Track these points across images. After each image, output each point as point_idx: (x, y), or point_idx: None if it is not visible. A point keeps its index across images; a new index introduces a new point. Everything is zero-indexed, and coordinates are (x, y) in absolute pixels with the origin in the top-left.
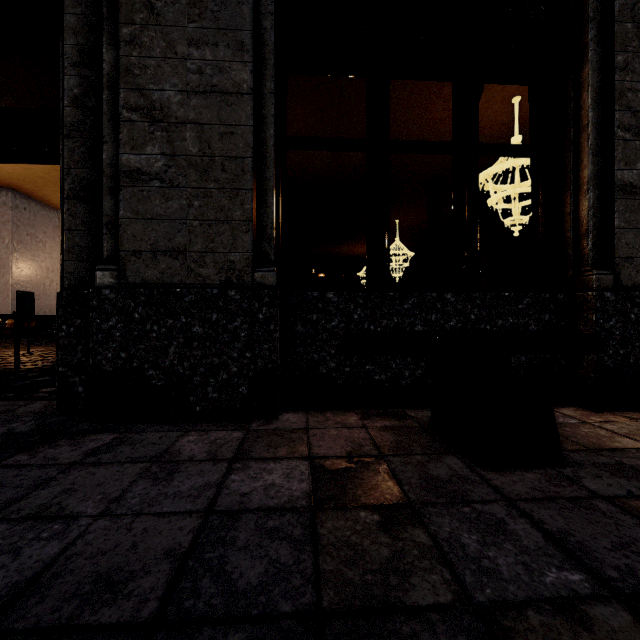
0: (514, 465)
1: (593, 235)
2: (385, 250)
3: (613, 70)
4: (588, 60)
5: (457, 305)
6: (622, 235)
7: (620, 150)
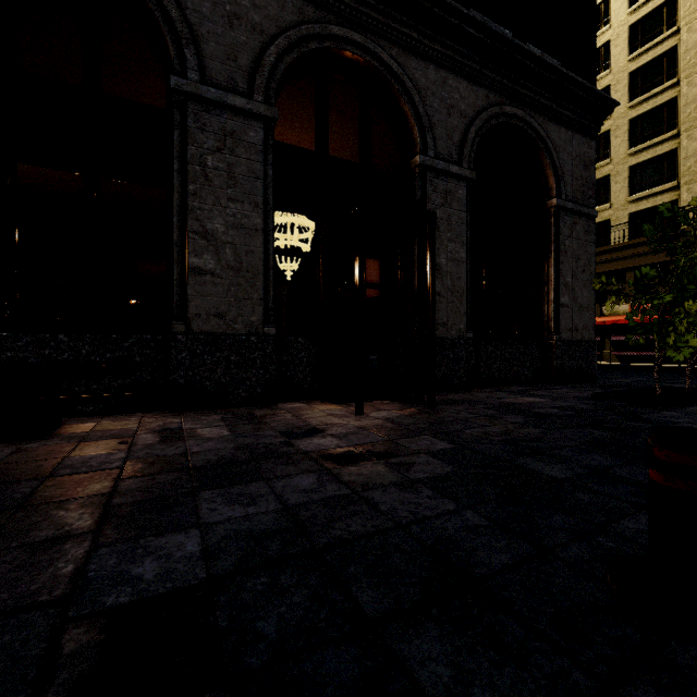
0: (3, 442)
1: (176, 298)
2: (2, 300)
3: (187, 194)
4: (174, 184)
5: (70, 343)
6: (193, 300)
7: (191, 246)
